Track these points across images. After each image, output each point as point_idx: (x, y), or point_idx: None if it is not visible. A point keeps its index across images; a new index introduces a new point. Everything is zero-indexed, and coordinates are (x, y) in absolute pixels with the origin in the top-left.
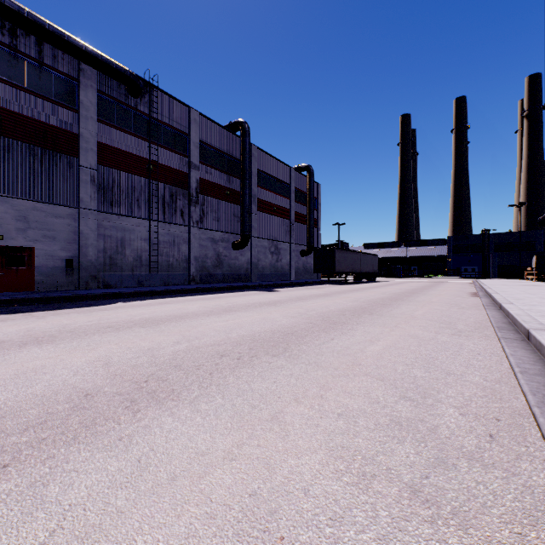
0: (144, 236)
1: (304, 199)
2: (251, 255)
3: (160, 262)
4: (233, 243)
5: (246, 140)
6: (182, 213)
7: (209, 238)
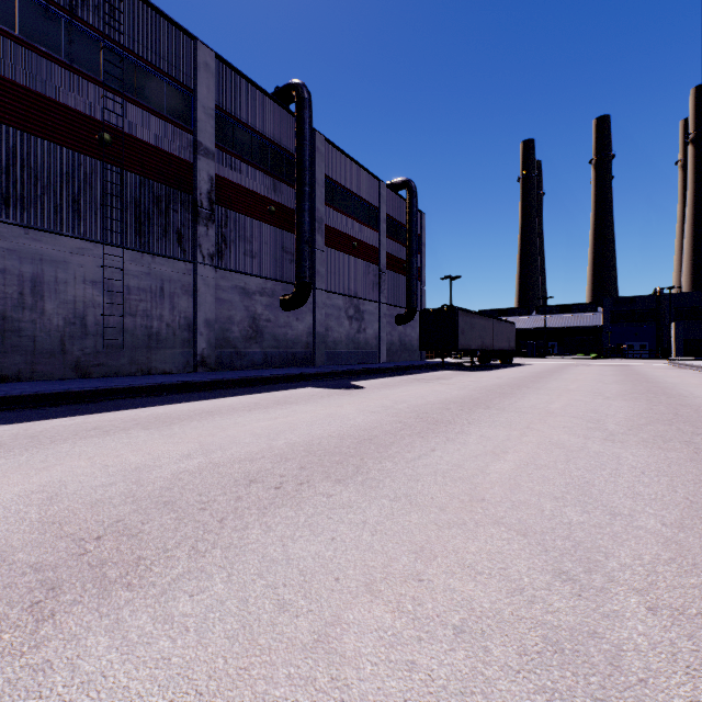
0: (91, 275)
1: (401, 235)
2: (315, 319)
3: (130, 329)
4: (282, 299)
5: (304, 116)
6: (180, 237)
7: (237, 288)
